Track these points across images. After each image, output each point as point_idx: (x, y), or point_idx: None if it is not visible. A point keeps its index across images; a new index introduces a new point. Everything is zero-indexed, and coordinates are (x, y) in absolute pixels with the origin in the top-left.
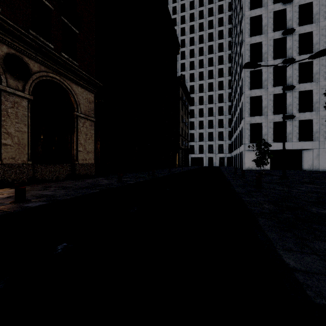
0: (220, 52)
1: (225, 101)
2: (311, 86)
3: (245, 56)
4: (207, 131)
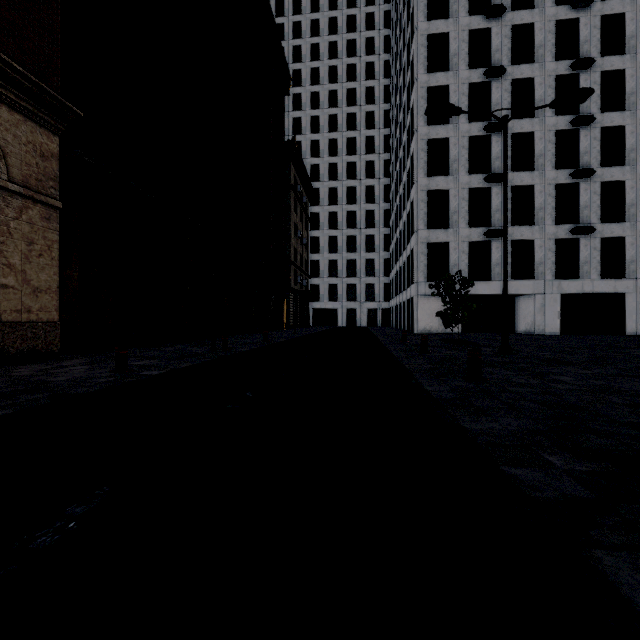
0: (369, 104)
1: (378, 201)
2: (533, 178)
3: (418, 110)
4: (344, 258)
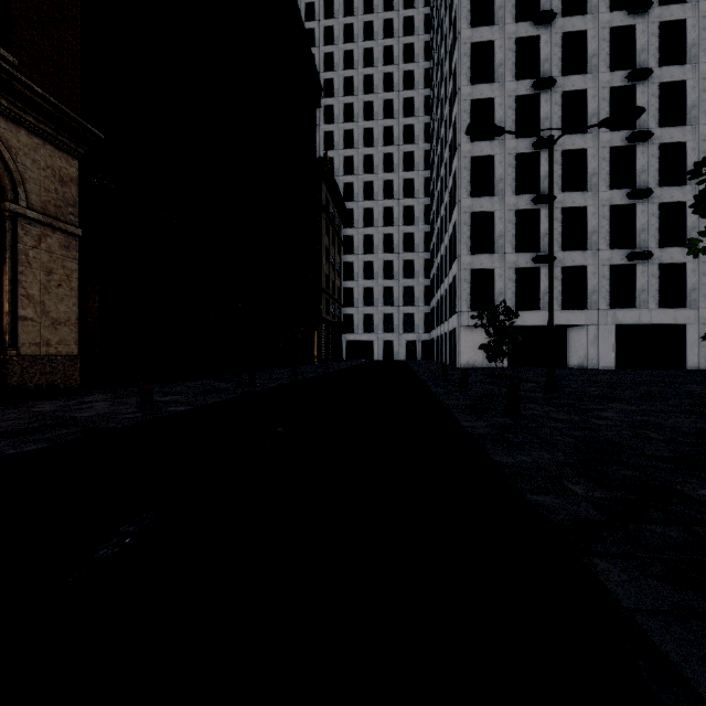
0: (408, 117)
1: (418, 222)
2: (585, 199)
3: (461, 125)
4: (380, 285)
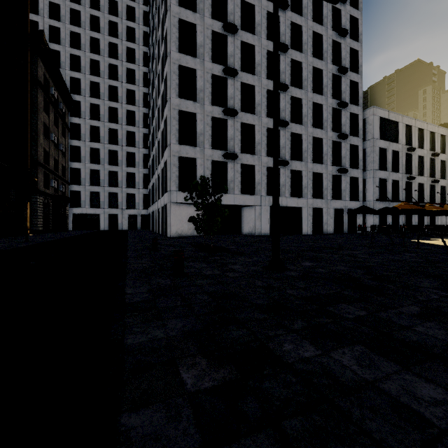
0: (130, 41)
1: (138, 125)
2: (254, 120)
3: (171, 35)
4: (106, 169)
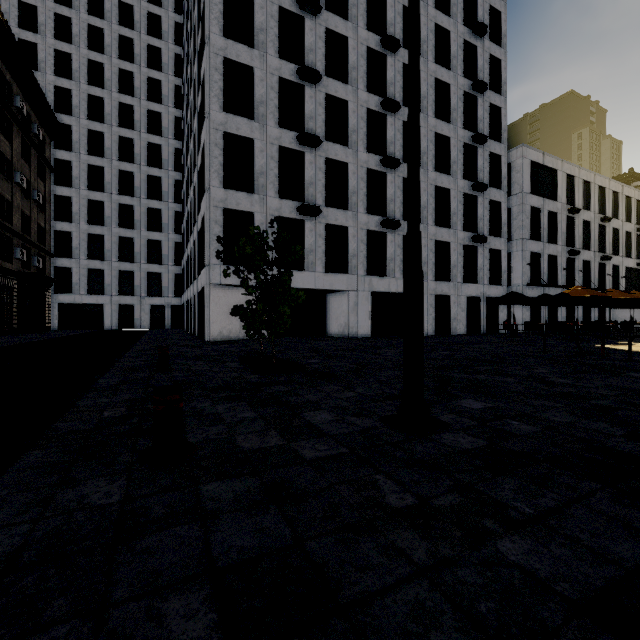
0: (153, 36)
1: (167, 166)
2: (347, 155)
3: (211, 8)
4: (115, 233)
